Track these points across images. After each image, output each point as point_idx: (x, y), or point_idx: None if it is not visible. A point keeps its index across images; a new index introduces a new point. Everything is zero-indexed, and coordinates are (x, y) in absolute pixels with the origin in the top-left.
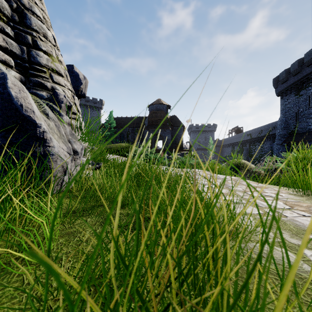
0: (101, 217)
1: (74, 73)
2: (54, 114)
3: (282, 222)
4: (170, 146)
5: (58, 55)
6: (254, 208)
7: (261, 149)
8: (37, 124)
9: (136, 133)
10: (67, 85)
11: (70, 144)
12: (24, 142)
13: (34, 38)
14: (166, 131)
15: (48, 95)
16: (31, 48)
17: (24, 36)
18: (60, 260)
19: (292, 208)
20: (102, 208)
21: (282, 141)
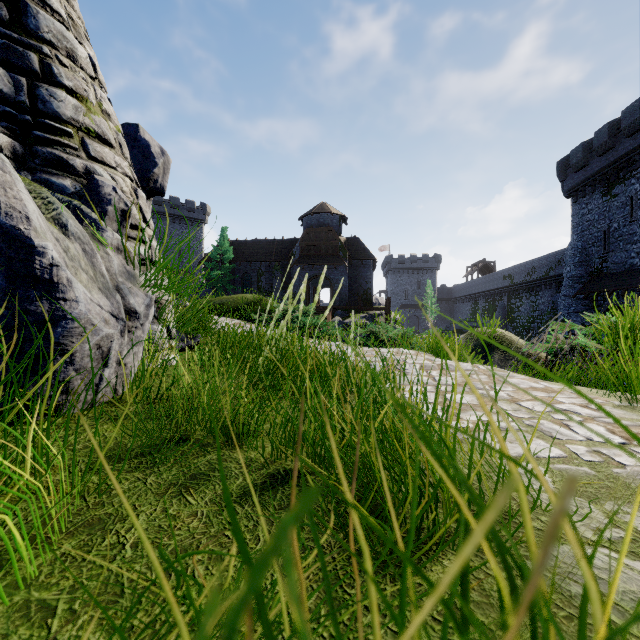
0: (183, 471)
1: (141, 142)
2: (83, 227)
3: (618, 481)
4: (347, 299)
5: (101, 100)
6: (543, 444)
7: (532, 306)
8: (35, 247)
9: (276, 273)
10: (120, 166)
11: (120, 294)
12: (3, 290)
13: (46, 60)
14: (338, 269)
15: (76, 186)
16: (39, 81)
17: (21, 53)
18: (49, 614)
19: (631, 444)
20: (188, 446)
21: (576, 290)
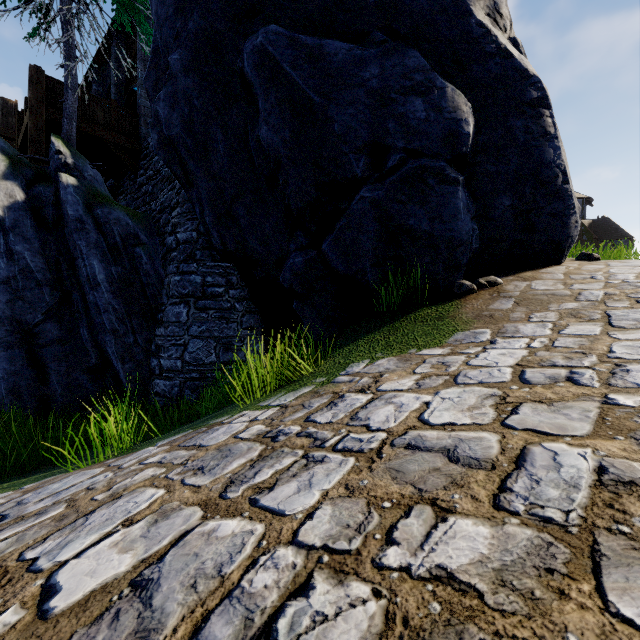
0: None
1: None
2: None
3: None
4: None
5: None
6: None
7: None
8: None
9: None
10: None
11: None
12: None
13: None
14: None
15: None
16: None
17: None
18: None
19: None
20: None
21: None
